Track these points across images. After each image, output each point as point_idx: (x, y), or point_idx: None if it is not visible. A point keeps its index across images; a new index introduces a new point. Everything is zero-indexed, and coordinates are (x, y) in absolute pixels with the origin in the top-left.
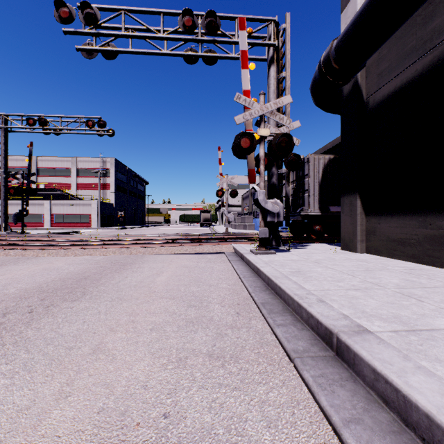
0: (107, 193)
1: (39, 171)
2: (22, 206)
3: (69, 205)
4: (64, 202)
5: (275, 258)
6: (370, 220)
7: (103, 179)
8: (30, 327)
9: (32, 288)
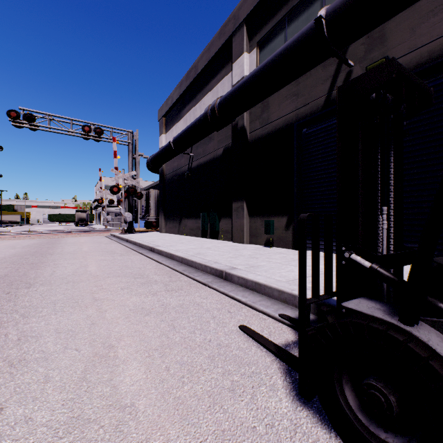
0: None
1: None
2: None
3: None
4: None
5: (128, 235)
6: (166, 221)
7: None
8: (58, 245)
9: (34, 244)
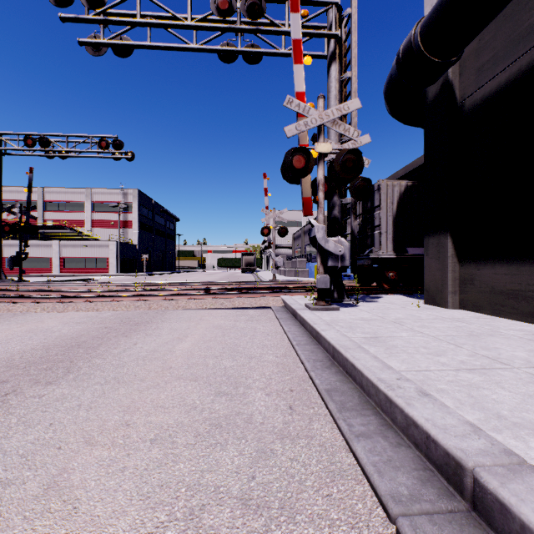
0: (128, 232)
1: (47, 205)
2: (20, 247)
3: (82, 246)
4: (76, 243)
5: (340, 316)
6: (465, 265)
7: (123, 215)
8: None
9: None
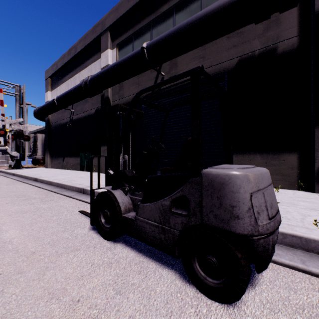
0: None
1: None
2: None
3: None
4: None
5: (15, 170)
6: (52, 159)
7: None
8: None
9: None
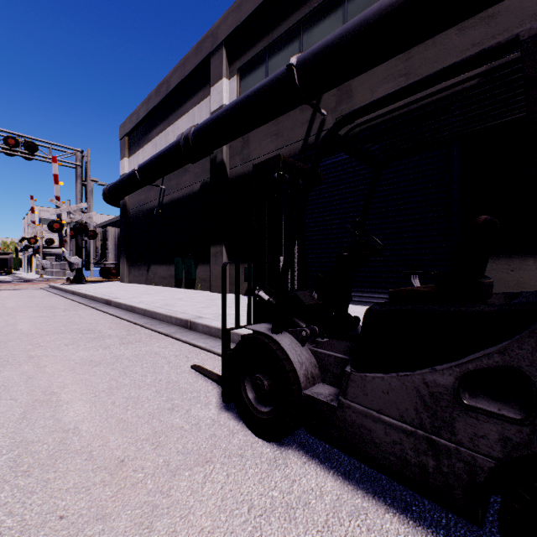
0: None
1: None
2: None
3: None
4: None
5: (75, 286)
6: (130, 268)
7: None
8: None
9: None
